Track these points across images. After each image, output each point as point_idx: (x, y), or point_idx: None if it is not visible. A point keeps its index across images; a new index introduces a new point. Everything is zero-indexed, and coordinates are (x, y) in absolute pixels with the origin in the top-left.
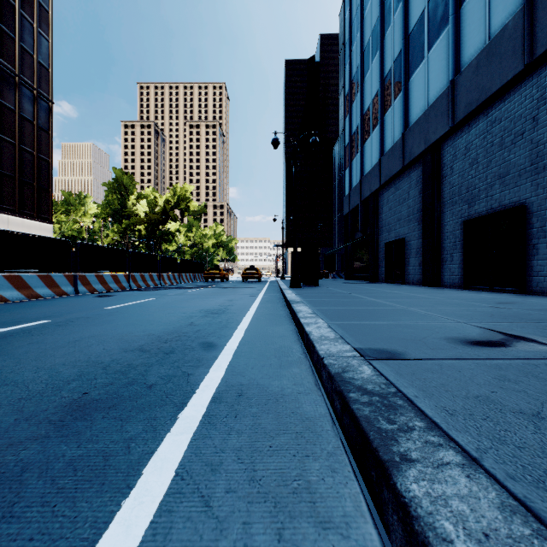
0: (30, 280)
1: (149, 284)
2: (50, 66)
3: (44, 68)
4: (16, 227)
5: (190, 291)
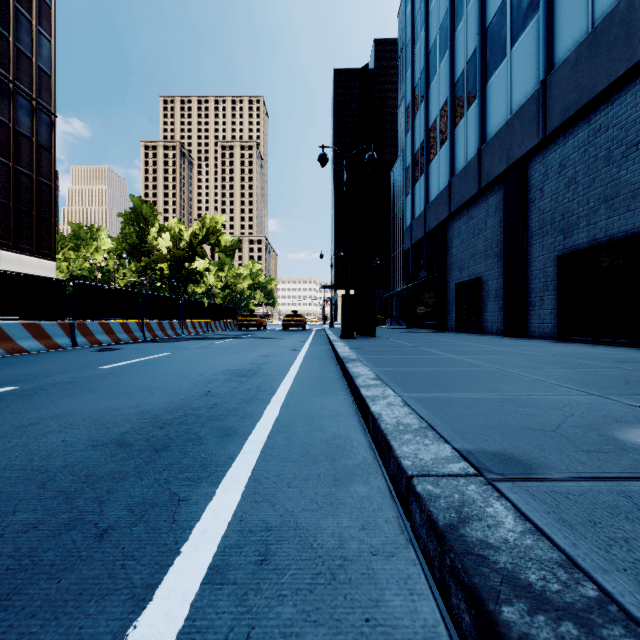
0: (11, 330)
1: (168, 333)
2: (53, 71)
3: (44, 74)
4: (11, 265)
5: (217, 343)
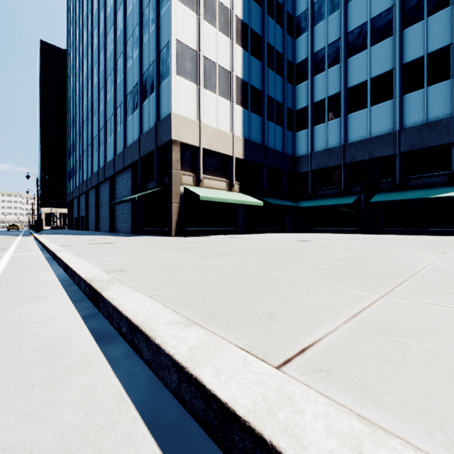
0: None
1: None
2: None
3: None
4: None
5: None
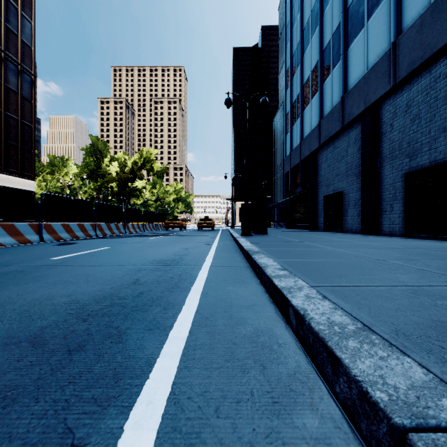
0: None
1: (114, 232)
2: (33, 45)
3: (27, 46)
4: (2, 183)
5: (149, 239)
